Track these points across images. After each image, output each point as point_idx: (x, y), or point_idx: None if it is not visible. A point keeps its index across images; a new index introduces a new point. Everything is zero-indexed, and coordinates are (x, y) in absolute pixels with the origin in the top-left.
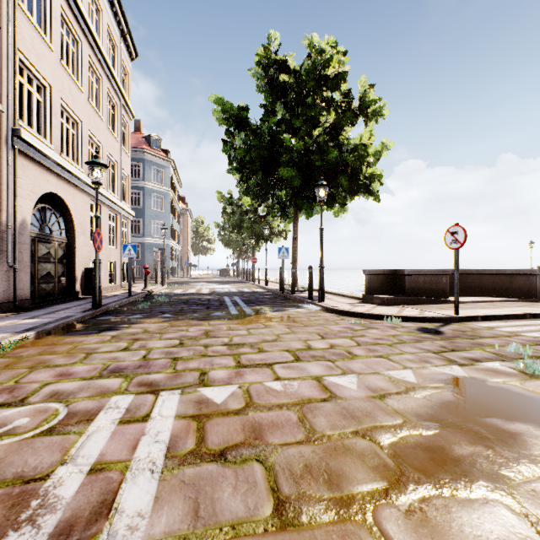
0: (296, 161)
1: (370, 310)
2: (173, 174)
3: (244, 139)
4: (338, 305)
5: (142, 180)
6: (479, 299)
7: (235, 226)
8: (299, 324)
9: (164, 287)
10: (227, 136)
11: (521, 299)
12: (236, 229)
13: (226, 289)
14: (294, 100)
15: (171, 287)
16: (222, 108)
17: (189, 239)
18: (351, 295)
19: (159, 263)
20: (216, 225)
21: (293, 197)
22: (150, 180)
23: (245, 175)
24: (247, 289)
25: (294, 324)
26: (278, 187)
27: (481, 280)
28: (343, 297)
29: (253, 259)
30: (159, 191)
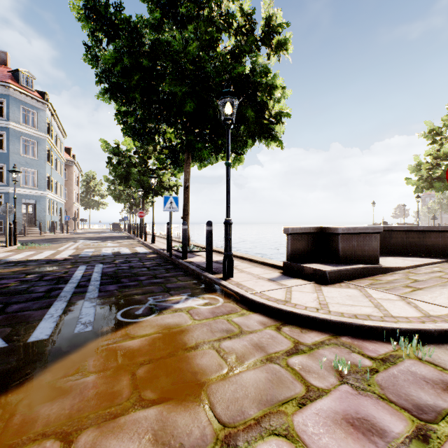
0: (188, 69)
1: (328, 305)
2: (52, 119)
3: (114, 43)
4: (260, 288)
5: (5, 120)
6: (408, 261)
7: (122, 178)
8: (203, 413)
9: (10, 248)
10: (92, 42)
11: (444, 259)
12: (123, 181)
13: (98, 250)
14: (186, 15)
15: (22, 248)
16: (85, 4)
17: (76, 192)
18: (262, 261)
19: (32, 217)
20: (105, 179)
21: (184, 133)
22: (18, 122)
23: (120, 100)
24: (127, 249)
25: (183, 417)
26: (164, 119)
27: (392, 237)
28: (252, 262)
29: (140, 213)
30: (32, 135)
